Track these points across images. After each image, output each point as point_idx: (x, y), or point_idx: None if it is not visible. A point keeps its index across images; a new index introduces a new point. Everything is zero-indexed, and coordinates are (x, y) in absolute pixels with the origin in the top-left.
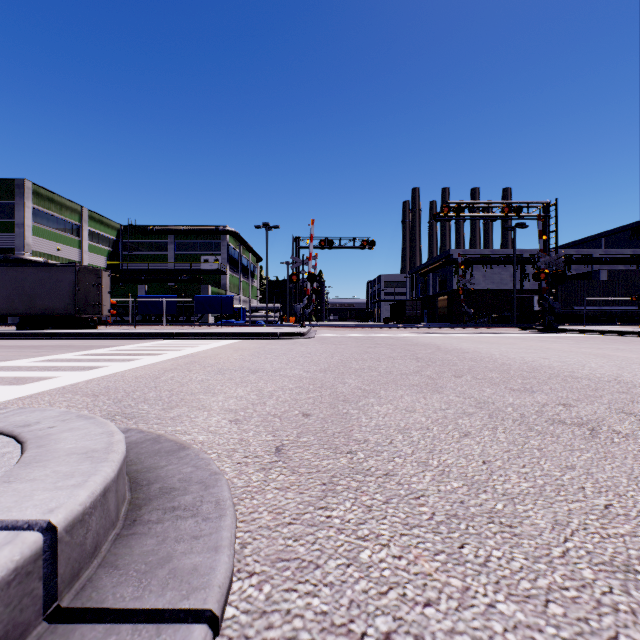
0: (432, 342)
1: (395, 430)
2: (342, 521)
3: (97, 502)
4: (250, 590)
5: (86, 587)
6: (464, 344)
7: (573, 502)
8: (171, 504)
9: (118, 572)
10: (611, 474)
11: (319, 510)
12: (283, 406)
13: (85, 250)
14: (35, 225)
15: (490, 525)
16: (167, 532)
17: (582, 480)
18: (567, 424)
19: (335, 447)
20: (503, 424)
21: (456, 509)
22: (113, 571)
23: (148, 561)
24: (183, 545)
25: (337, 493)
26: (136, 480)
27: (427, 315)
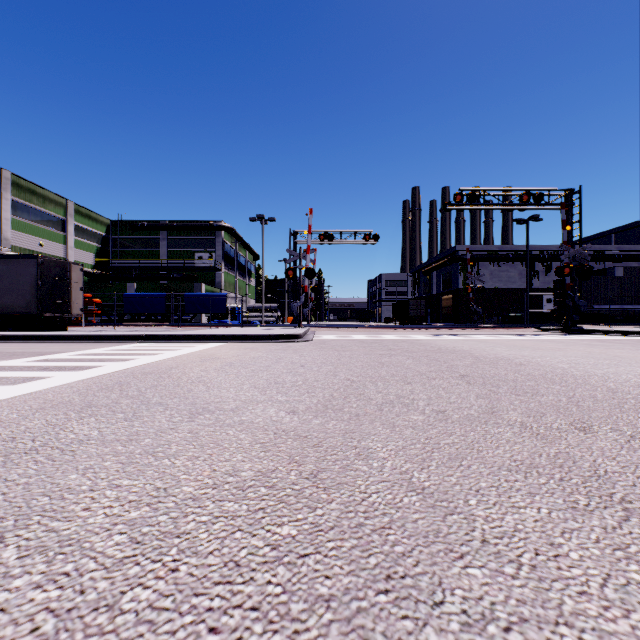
0: (457, 347)
1: None
2: None
3: None
4: None
5: None
6: (501, 350)
7: None
8: None
9: None
10: None
11: None
12: None
13: (71, 246)
14: (14, 218)
15: None
16: None
17: None
18: None
19: None
20: None
21: None
22: None
23: None
24: None
25: None
26: None
27: (430, 315)
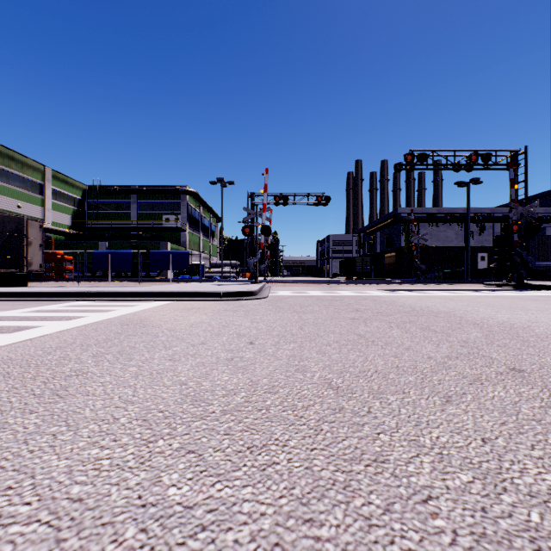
0: (431, 306)
1: None
2: None
3: None
4: None
5: None
6: (487, 311)
7: None
8: None
9: None
10: None
11: None
12: None
13: (48, 208)
14: None
15: None
16: None
17: None
18: None
19: None
20: None
21: None
22: None
23: None
24: None
25: None
26: None
27: (374, 271)
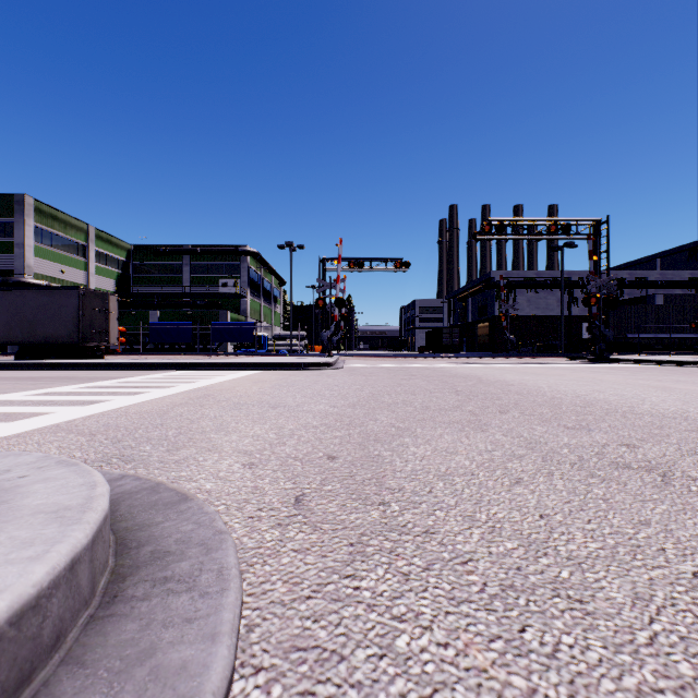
0: (472, 373)
1: (435, 476)
2: (373, 594)
3: (60, 579)
4: (255, 693)
5: (39, 695)
6: (508, 375)
7: (654, 568)
8: (163, 574)
9: (84, 672)
10: (694, 531)
11: (345, 579)
12: (305, 447)
13: (92, 272)
14: (37, 245)
15: (556, 600)
16: (154, 613)
17: (661, 539)
18: (634, 469)
19: (365, 497)
20: (560, 469)
21: (512, 578)
22: (78, 670)
23: (125, 655)
24: (172, 632)
25: (367, 556)
26: (124, 541)
27: (466, 344)
